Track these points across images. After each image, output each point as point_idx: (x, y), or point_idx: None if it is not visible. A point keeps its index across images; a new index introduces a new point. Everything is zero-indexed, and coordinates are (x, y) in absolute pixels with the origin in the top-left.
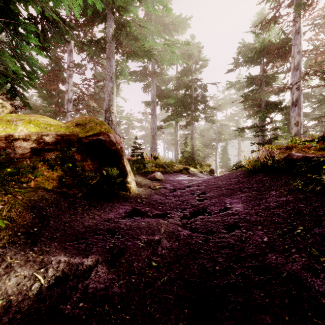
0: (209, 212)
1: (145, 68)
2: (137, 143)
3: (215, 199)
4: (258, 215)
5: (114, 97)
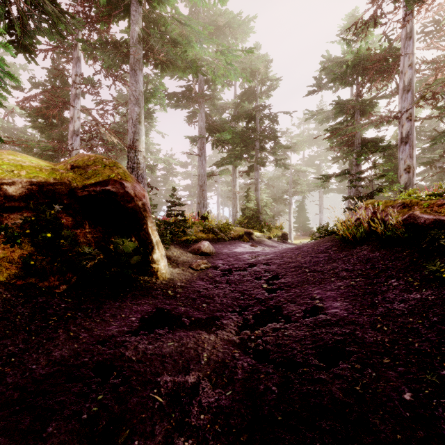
0: (287, 316)
1: (189, 89)
2: (176, 197)
3: (295, 290)
4: (376, 328)
5: (142, 128)
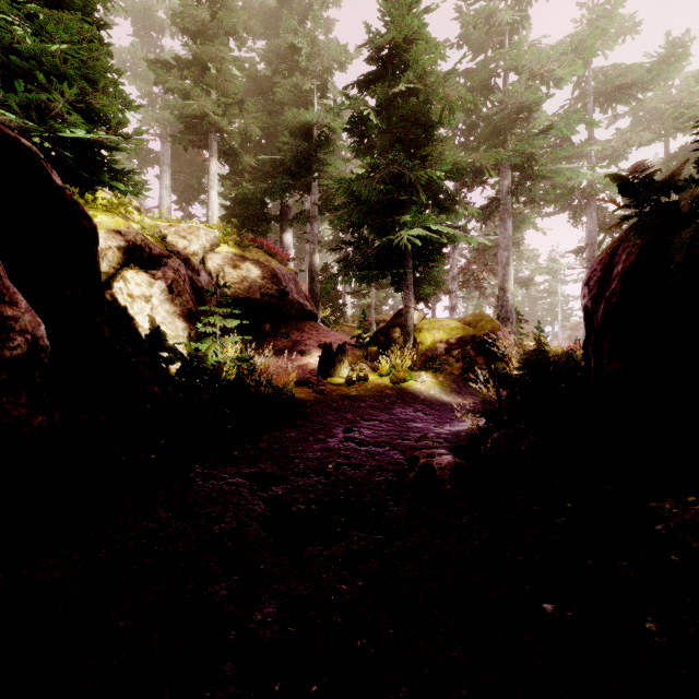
0: None
1: None
2: (541, 331)
3: None
4: None
5: (510, 268)
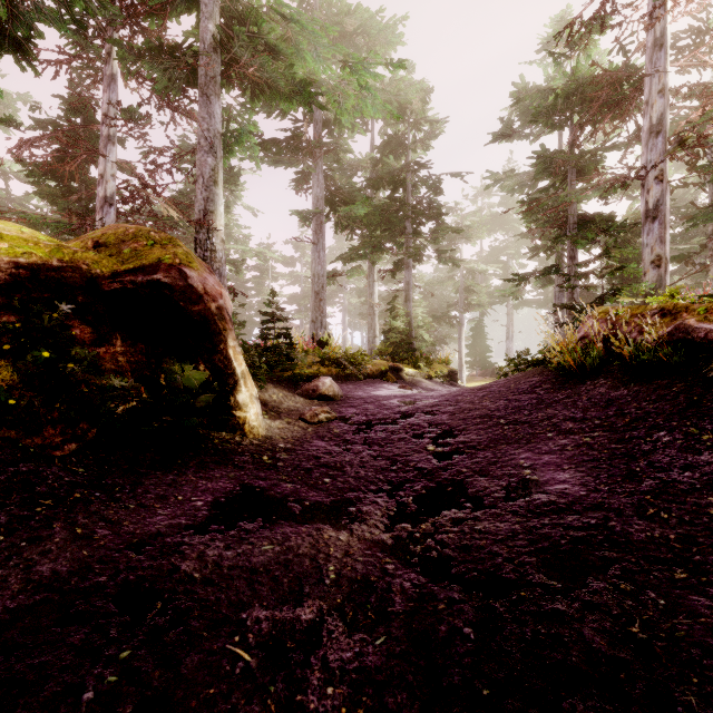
0: (475, 497)
1: (298, 134)
2: (276, 307)
3: (485, 454)
4: (646, 515)
5: (219, 192)
